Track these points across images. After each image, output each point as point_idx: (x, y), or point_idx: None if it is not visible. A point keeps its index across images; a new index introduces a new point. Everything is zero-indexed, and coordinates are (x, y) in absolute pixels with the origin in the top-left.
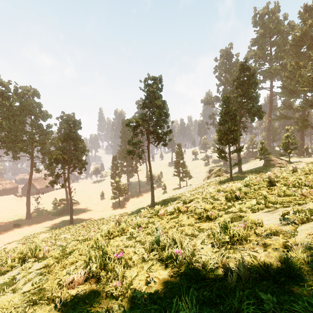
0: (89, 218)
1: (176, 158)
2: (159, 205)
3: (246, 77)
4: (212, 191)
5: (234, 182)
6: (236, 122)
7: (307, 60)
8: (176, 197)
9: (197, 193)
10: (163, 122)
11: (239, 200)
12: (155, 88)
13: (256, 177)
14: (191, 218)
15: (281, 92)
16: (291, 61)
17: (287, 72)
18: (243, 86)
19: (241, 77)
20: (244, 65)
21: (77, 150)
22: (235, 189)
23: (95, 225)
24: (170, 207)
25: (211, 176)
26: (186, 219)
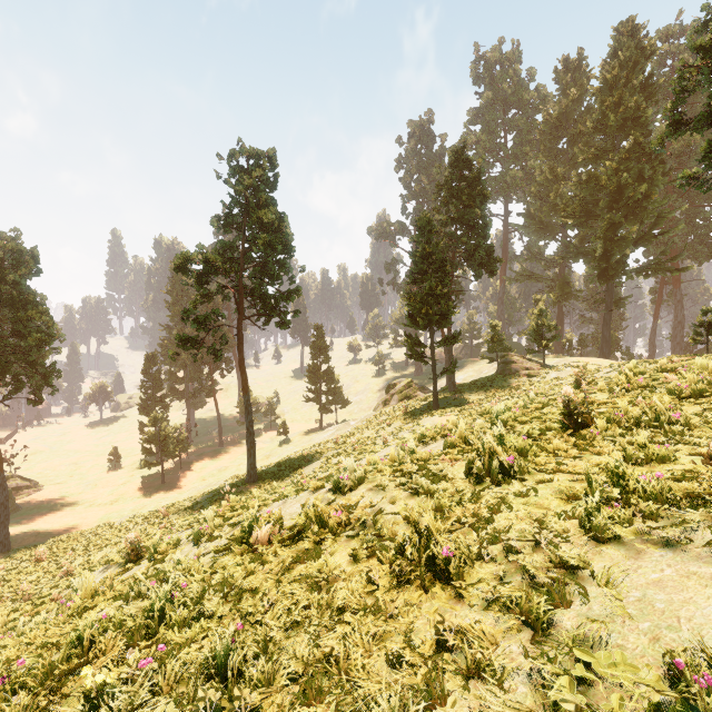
0: (68, 527)
1: (313, 358)
2: (268, 477)
3: (465, 180)
4: (405, 441)
5: (443, 411)
6: (446, 277)
7: (569, 166)
8: (312, 453)
9: (362, 443)
10: (278, 266)
11: (513, 480)
12: (259, 178)
13: (486, 398)
14: (369, 563)
15: (525, 224)
16: (542, 165)
17: (536, 185)
18: (458, 200)
19: (454, 181)
20: (461, 155)
21: (25, 337)
22: (495, 443)
23: (78, 552)
24: (293, 502)
25: (391, 399)
26: (348, 564)
